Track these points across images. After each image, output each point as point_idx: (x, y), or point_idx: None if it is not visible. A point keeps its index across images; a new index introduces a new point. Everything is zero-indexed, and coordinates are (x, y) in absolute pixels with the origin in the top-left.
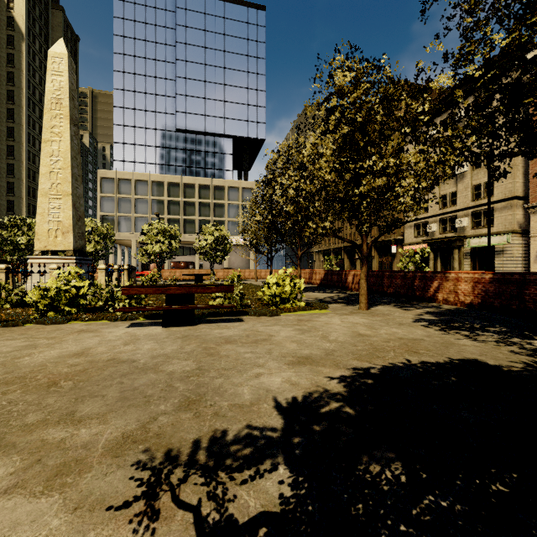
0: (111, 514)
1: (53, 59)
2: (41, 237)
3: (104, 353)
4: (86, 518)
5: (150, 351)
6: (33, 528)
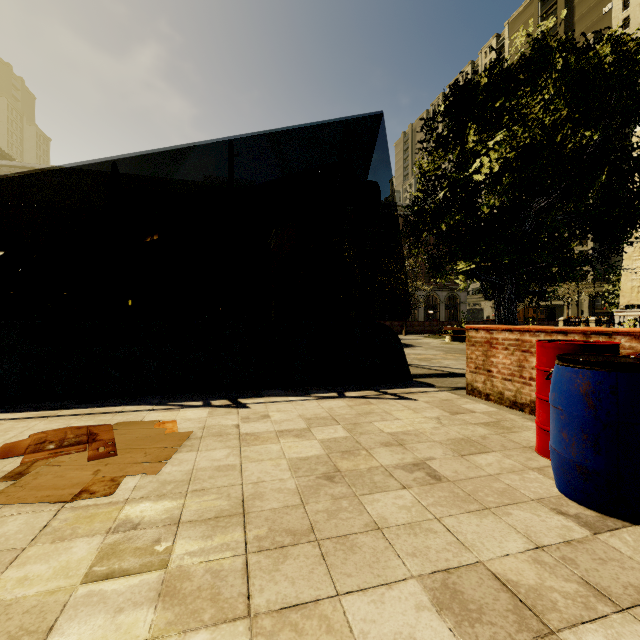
0: None
1: (636, 138)
2: (625, 294)
3: None
4: None
5: None
6: None
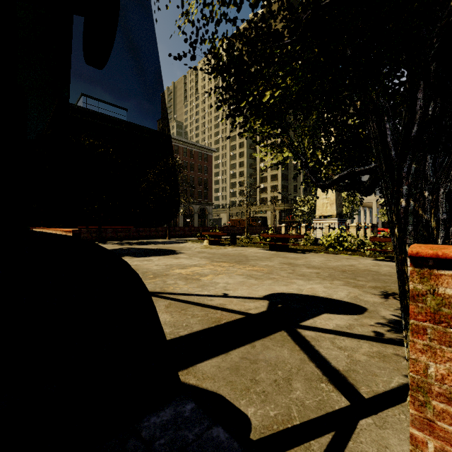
0: (373, 294)
1: None
2: (319, 208)
3: (362, 267)
4: (366, 293)
5: (387, 270)
6: (353, 290)
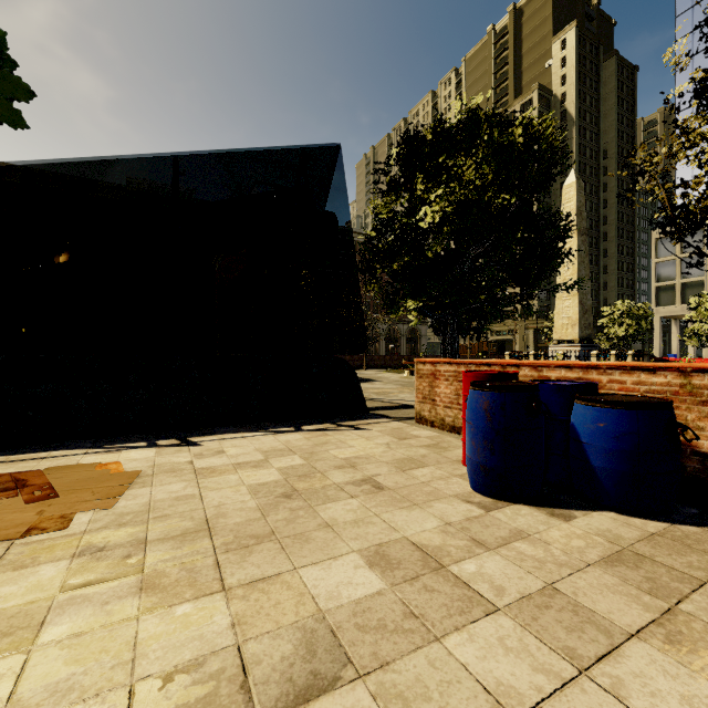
0: None
1: (565, 191)
2: (557, 331)
3: None
4: None
5: None
6: None
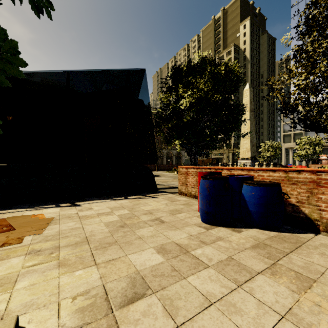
0: None
1: (245, 92)
2: (241, 153)
3: None
4: None
5: None
6: None
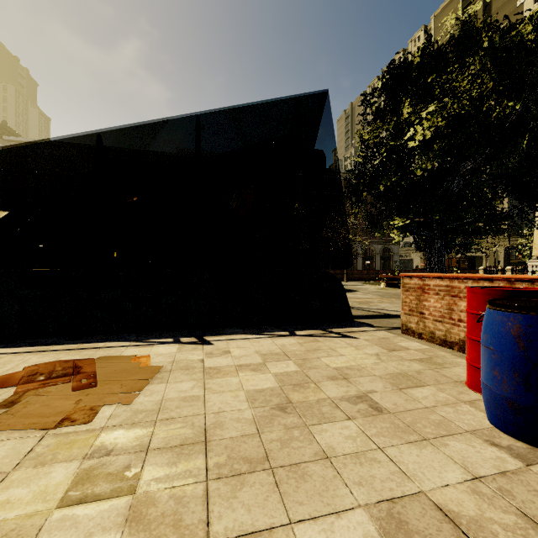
0: None
1: None
2: (537, 247)
3: None
4: None
5: None
6: None
